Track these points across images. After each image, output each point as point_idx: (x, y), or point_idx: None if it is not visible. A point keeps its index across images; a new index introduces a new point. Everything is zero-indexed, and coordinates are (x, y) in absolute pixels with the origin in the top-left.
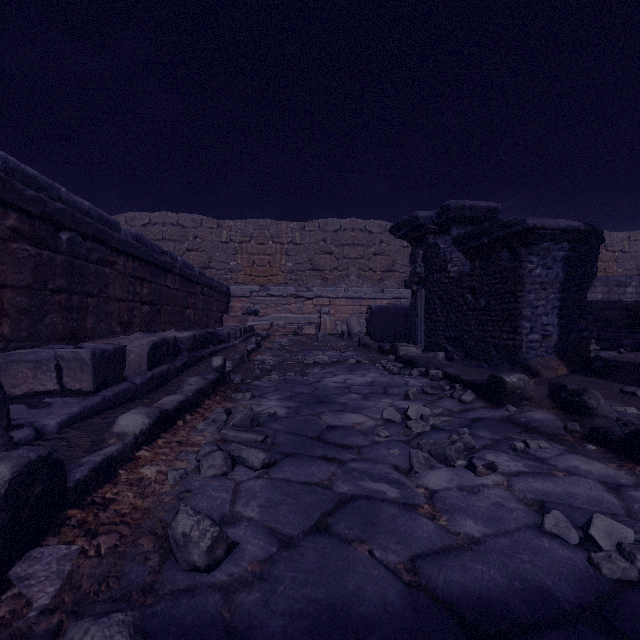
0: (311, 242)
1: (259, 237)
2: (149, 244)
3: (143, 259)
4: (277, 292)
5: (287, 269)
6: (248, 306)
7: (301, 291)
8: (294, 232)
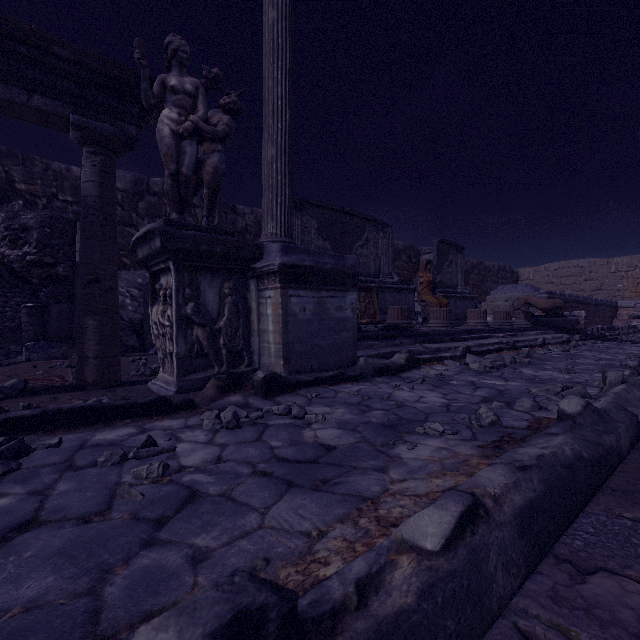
0: None
1: None
2: (585, 298)
3: (584, 304)
4: None
5: None
6: (632, 313)
7: None
8: None
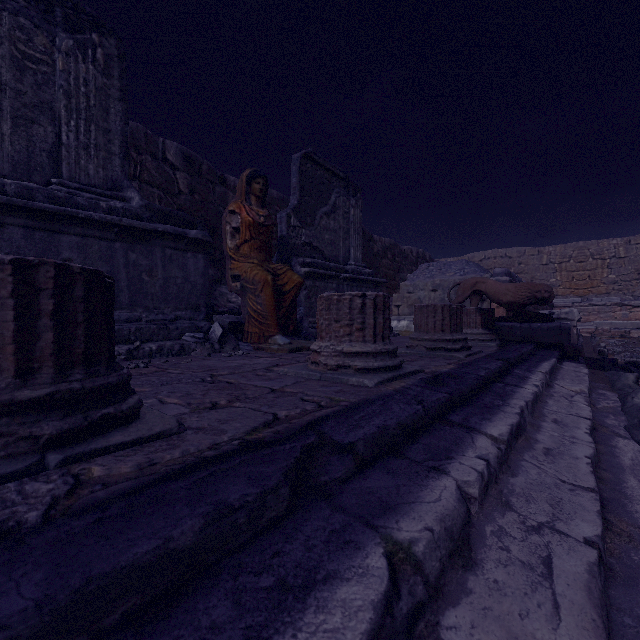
0: (638, 254)
1: (578, 257)
2: None
3: None
4: (599, 302)
5: (609, 281)
6: None
7: (626, 300)
8: (617, 247)
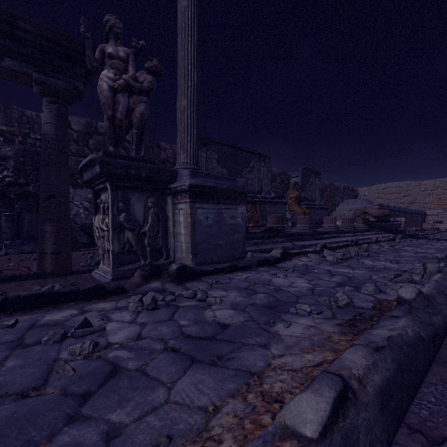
0: None
1: (443, 186)
2: (404, 208)
3: (403, 212)
4: None
5: None
6: (436, 219)
7: None
8: None
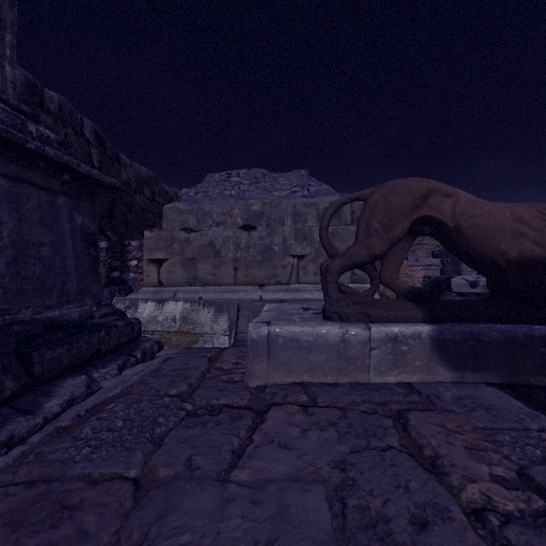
0: None
1: None
2: None
3: None
4: None
5: None
6: None
7: None
8: None
